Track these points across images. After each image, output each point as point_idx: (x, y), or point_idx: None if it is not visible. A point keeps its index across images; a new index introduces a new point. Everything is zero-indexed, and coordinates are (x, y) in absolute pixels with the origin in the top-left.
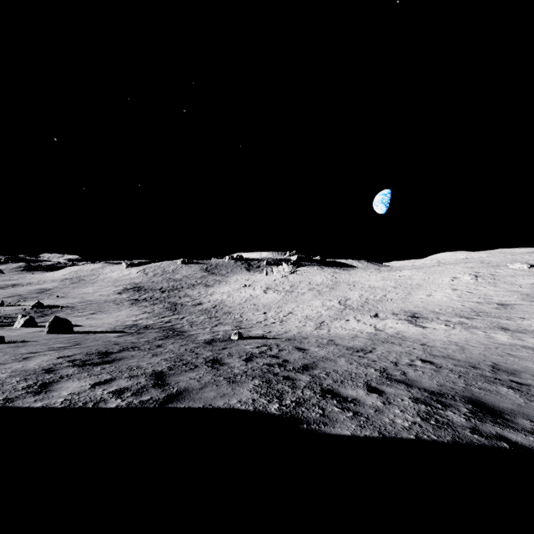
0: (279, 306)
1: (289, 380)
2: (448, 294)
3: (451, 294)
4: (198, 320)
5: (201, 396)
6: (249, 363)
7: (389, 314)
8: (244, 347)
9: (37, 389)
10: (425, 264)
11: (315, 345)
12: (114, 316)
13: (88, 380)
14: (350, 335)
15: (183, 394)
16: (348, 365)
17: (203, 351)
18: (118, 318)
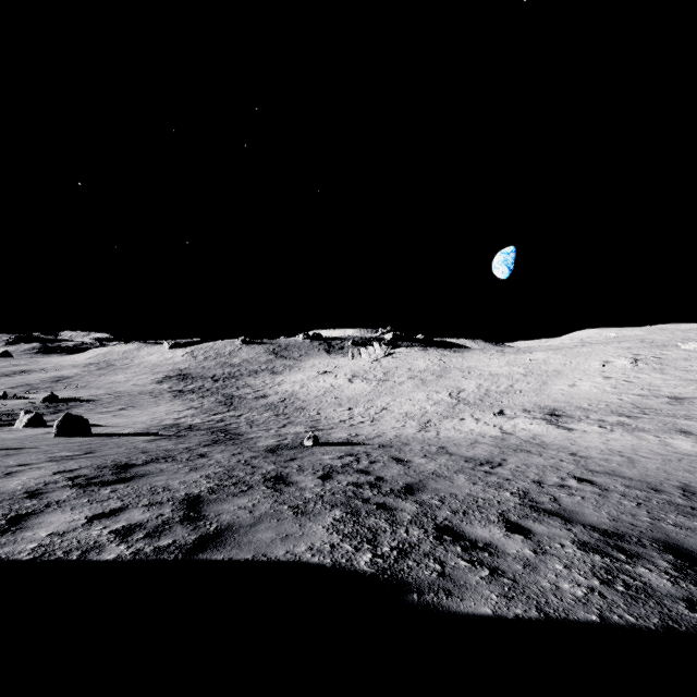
0: (369, 400)
1: (387, 510)
2: (598, 383)
3: (603, 383)
4: (260, 419)
5: (251, 539)
6: (328, 482)
7: (518, 411)
8: (321, 457)
9: (4, 525)
10: (565, 344)
11: (421, 454)
12: (150, 413)
13: (86, 509)
14: (468, 439)
15: (225, 535)
16: (470, 485)
17: (262, 463)
18: (155, 415)
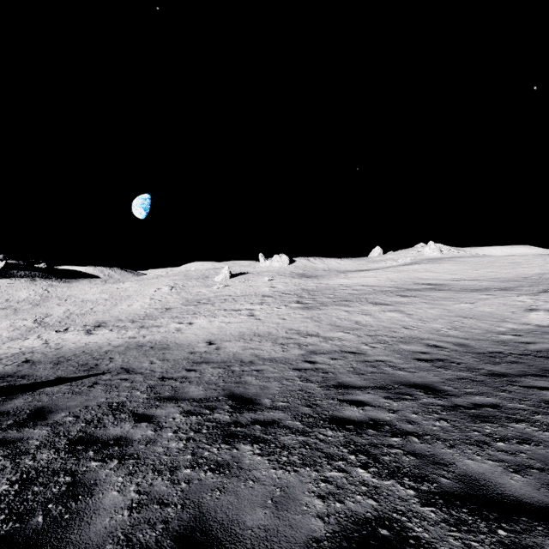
0: None
1: None
2: (145, 303)
3: (147, 303)
4: None
5: None
6: None
7: (79, 327)
8: None
9: None
10: (149, 276)
11: None
12: None
13: None
14: (2, 353)
15: None
16: None
17: None
18: None
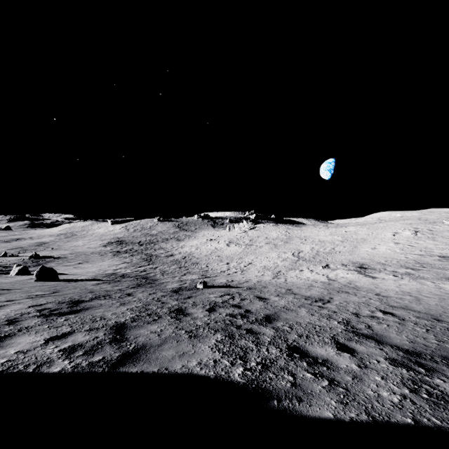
0: (240, 257)
1: (253, 334)
2: (391, 247)
3: (394, 247)
4: (169, 270)
5: (158, 356)
6: (212, 313)
7: (338, 265)
8: (208, 296)
9: None
10: (368, 221)
11: (275, 294)
12: (98, 266)
13: (46, 333)
14: (306, 284)
15: (140, 352)
16: (310, 316)
17: (169, 300)
18: (101, 267)
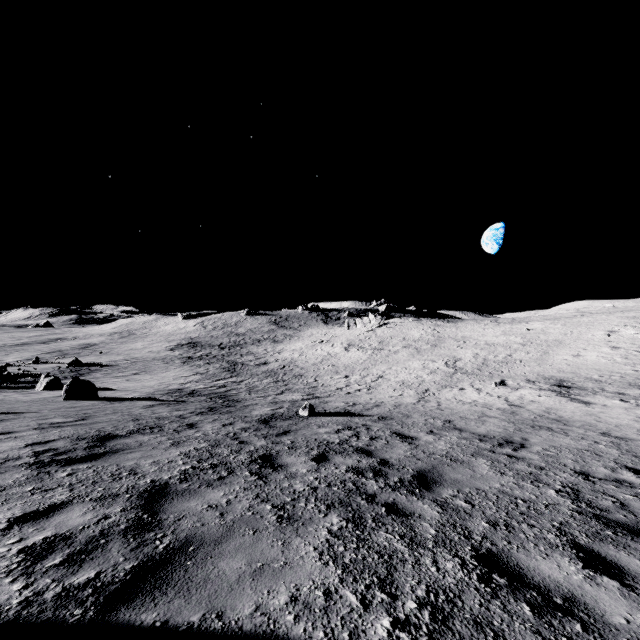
0: (364, 368)
1: (400, 515)
2: (606, 353)
3: (611, 353)
4: (260, 385)
5: (209, 573)
6: (323, 466)
7: (522, 382)
8: (317, 431)
9: None
10: (562, 314)
11: (426, 429)
12: (159, 378)
13: (20, 504)
14: (474, 412)
15: (175, 561)
16: (498, 475)
17: (252, 438)
18: (164, 380)
